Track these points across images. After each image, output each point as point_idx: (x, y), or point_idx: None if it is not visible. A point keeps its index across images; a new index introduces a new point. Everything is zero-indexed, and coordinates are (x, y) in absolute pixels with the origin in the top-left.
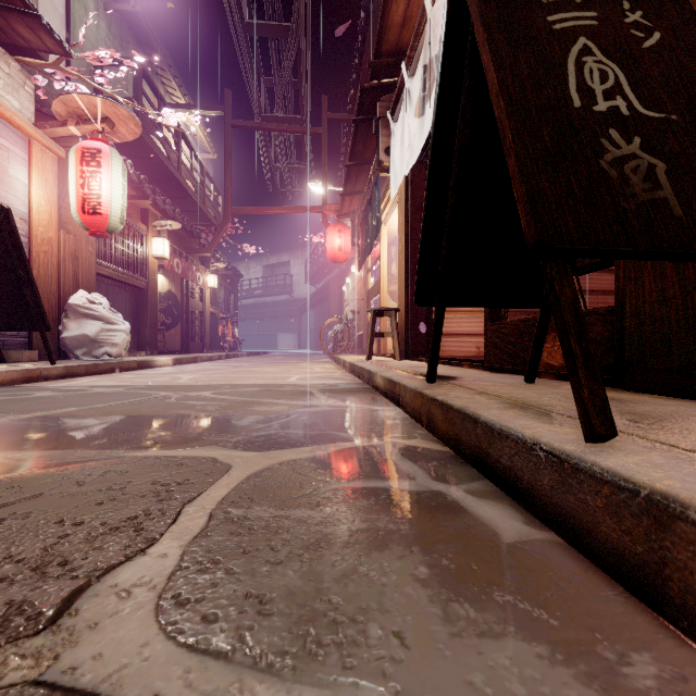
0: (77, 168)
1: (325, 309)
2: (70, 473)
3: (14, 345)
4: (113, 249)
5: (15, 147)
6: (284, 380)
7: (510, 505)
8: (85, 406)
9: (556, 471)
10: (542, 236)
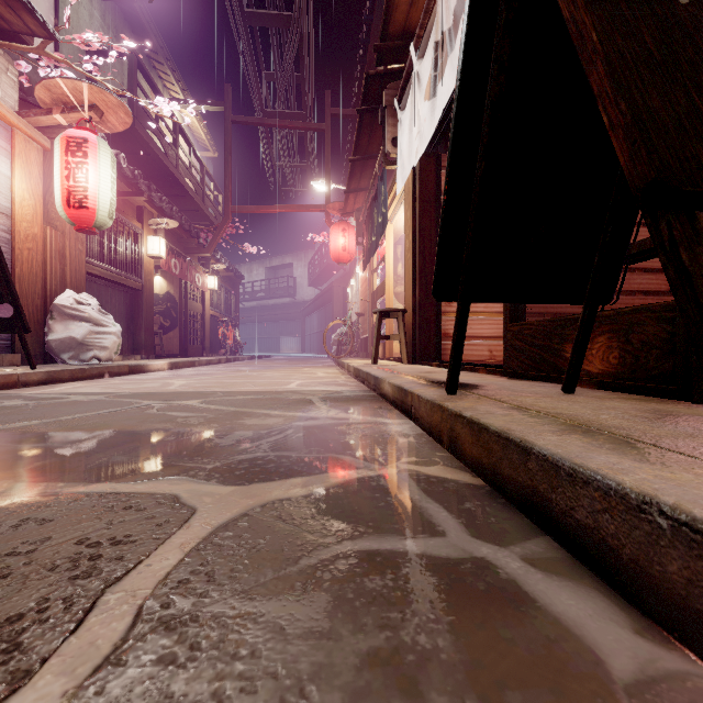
0: (62, 158)
1: (329, 311)
2: None
3: None
4: (105, 248)
5: None
6: (283, 386)
7: (598, 588)
8: (50, 418)
9: (700, 557)
10: (662, 173)
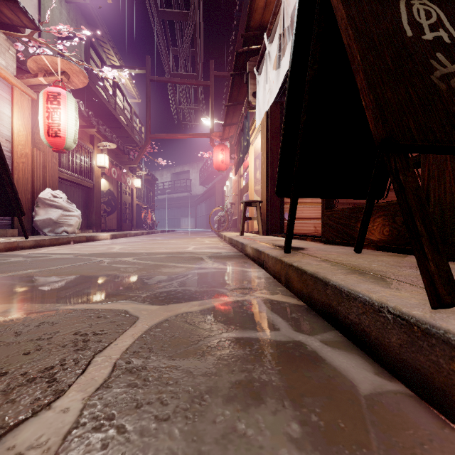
0: (44, 105)
1: (212, 202)
2: (12, 324)
3: (1, 225)
4: (70, 161)
5: (2, 91)
6: (184, 249)
7: (359, 355)
8: (42, 268)
9: (404, 332)
10: (389, 134)
